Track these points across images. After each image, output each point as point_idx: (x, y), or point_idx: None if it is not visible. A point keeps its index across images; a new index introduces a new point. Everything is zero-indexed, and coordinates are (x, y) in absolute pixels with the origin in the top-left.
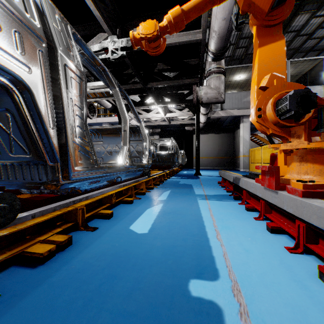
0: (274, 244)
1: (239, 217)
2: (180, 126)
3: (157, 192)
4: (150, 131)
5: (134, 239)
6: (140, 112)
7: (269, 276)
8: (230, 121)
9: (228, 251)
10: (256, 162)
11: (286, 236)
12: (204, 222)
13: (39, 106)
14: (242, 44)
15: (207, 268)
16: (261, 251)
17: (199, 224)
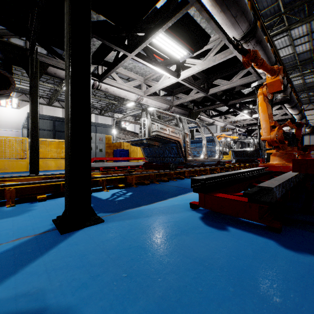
0: None
1: None
2: None
3: None
4: None
5: None
6: None
7: None
8: None
9: None
10: None
11: None
12: None
13: (262, 152)
14: None
15: None
16: None
17: None
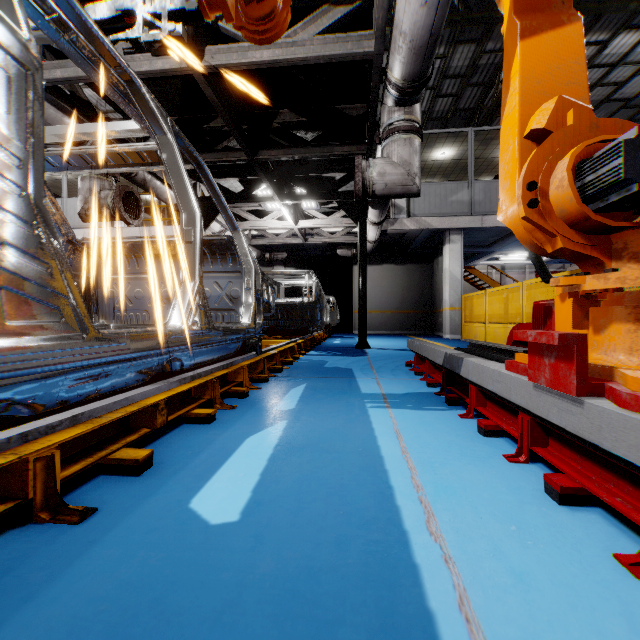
0: (582, 546)
1: (470, 456)
2: (328, 249)
3: (276, 388)
4: (266, 257)
5: (196, 549)
6: (244, 216)
7: None
8: (424, 240)
9: (470, 585)
10: (475, 320)
11: (601, 514)
12: (388, 475)
13: None
14: (448, 89)
15: None
16: (559, 578)
17: (376, 480)
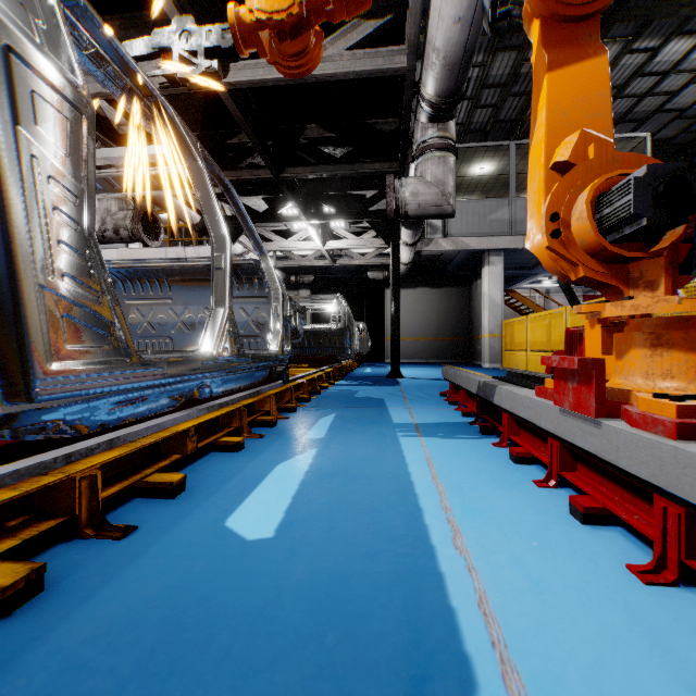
0: (598, 559)
1: (499, 482)
2: (358, 271)
3: (305, 418)
4: (291, 280)
5: (235, 560)
6: (268, 237)
7: (613, 673)
8: (462, 262)
9: (489, 589)
10: (516, 348)
11: (621, 532)
12: (418, 498)
13: None
14: (488, 99)
15: (439, 653)
16: (573, 584)
17: (406, 503)
